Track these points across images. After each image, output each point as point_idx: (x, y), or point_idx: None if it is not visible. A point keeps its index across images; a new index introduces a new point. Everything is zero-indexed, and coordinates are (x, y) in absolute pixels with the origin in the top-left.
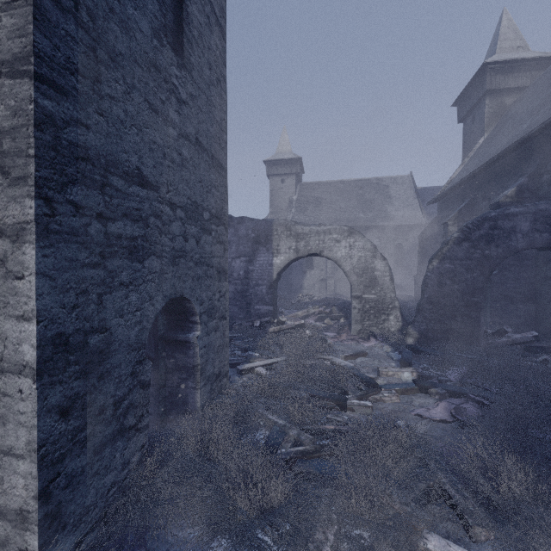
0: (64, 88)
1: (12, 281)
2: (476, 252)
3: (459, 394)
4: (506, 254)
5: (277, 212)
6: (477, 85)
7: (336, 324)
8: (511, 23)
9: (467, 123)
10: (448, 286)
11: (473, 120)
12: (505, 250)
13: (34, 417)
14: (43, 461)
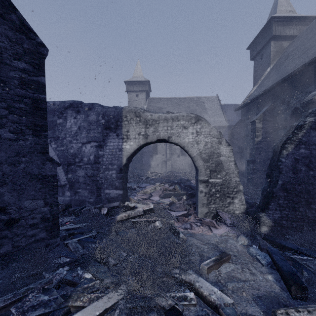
0: None
1: None
2: None
3: None
4: None
5: None
6: (265, 33)
7: (179, 201)
8: None
9: (256, 60)
10: (304, 172)
11: (262, 57)
12: None
13: None
14: None
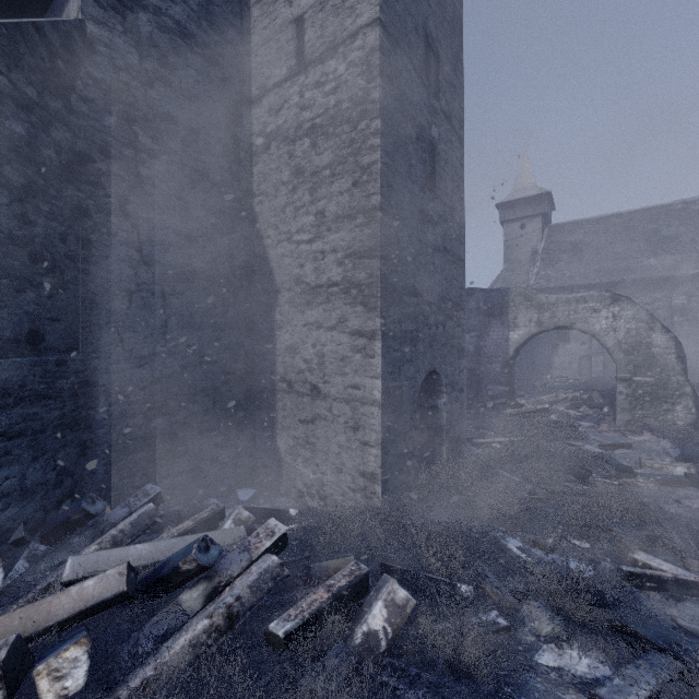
0: (388, 256)
1: (368, 359)
2: None
3: None
4: None
5: (514, 268)
6: None
7: (596, 413)
8: None
9: None
10: None
11: None
12: None
13: (379, 427)
14: (382, 450)
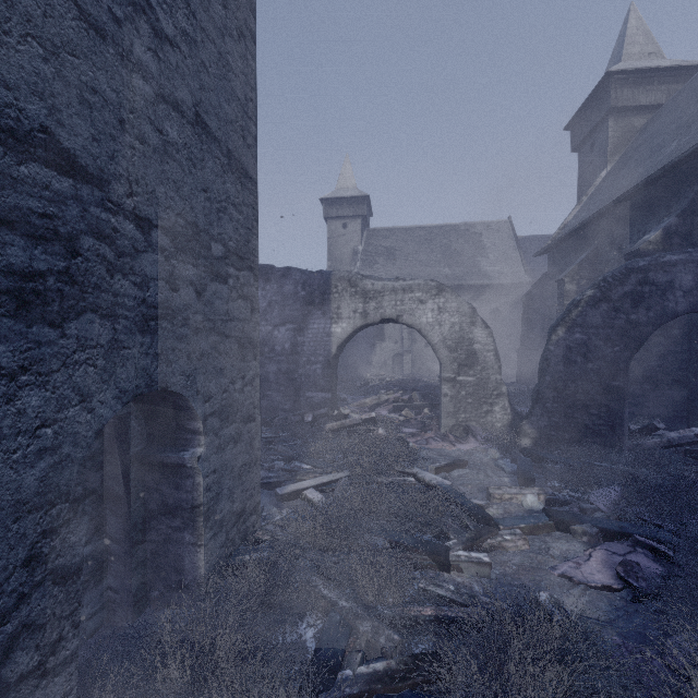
0: None
1: None
2: (618, 317)
3: (619, 535)
4: (661, 320)
5: (338, 266)
6: (598, 102)
7: (418, 416)
8: (641, 23)
9: (583, 152)
10: (580, 365)
11: (593, 148)
12: (660, 314)
13: None
14: None
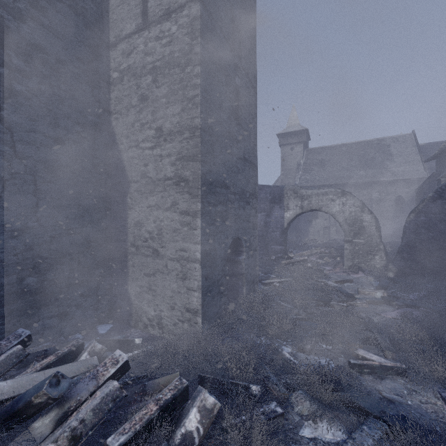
0: (206, 161)
1: (192, 231)
2: None
3: (413, 306)
4: None
5: (287, 173)
6: None
7: (333, 261)
8: None
9: None
10: (424, 234)
11: None
12: None
13: (200, 277)
14: (202, 293)
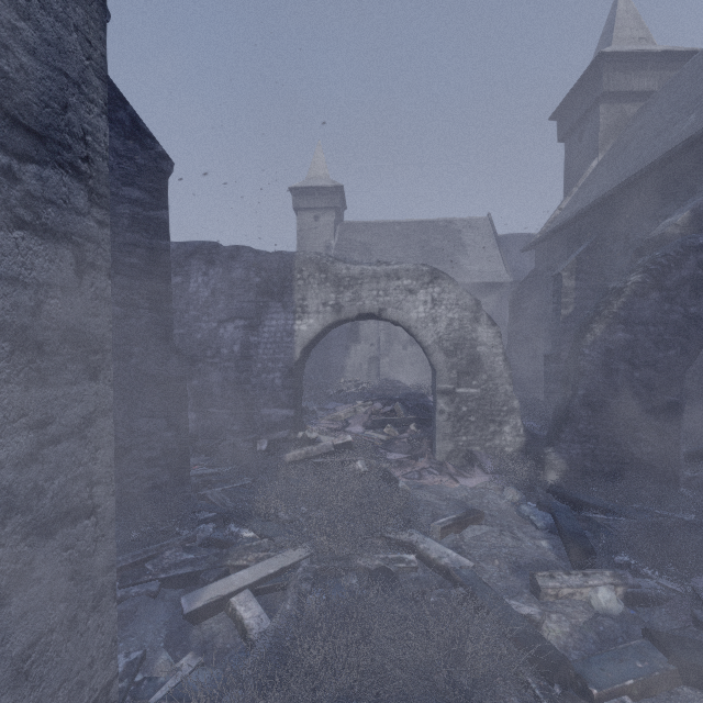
0: None
1: None
2: (674, 310)
3: None
4: None
5: None
6: (587, 87)
7: (403, 434)
8: (631, 6)
9: (571, 142)
10: (623, 373)
11: (581, 137)
12: None
13: None
14: None
